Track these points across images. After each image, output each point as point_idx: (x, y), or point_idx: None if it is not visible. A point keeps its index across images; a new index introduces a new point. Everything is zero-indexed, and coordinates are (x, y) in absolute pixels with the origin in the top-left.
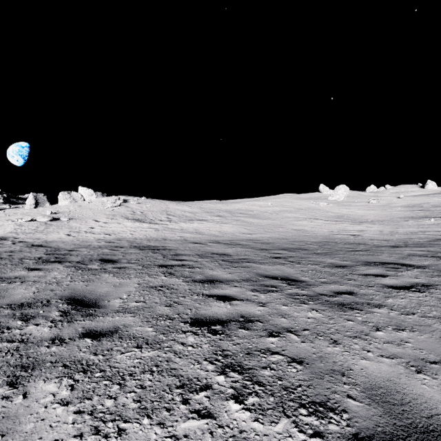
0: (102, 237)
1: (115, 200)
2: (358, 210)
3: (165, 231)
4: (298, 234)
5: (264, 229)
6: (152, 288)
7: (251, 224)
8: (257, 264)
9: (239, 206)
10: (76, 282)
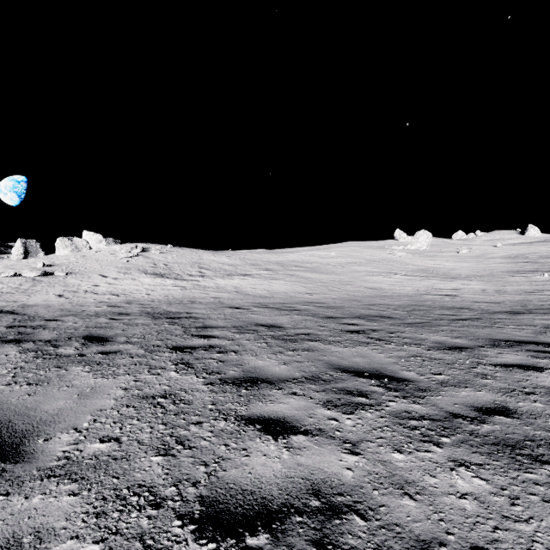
0: (106, 298)
1: (131, 249)
2: (446, 262)
3: (195, 289)
4: (374, 294)
5: (328, 286)
6: (146, 400)
7: (310, 280)
8: (325, 345)
9: (293, 257)
10: (16, 387)
